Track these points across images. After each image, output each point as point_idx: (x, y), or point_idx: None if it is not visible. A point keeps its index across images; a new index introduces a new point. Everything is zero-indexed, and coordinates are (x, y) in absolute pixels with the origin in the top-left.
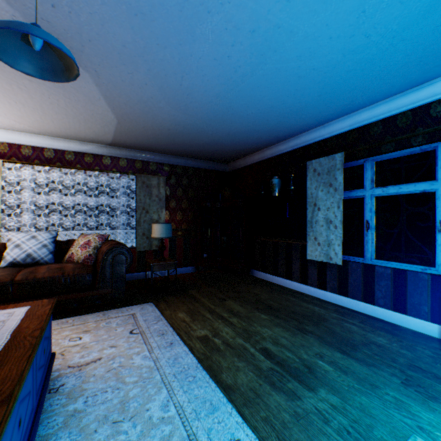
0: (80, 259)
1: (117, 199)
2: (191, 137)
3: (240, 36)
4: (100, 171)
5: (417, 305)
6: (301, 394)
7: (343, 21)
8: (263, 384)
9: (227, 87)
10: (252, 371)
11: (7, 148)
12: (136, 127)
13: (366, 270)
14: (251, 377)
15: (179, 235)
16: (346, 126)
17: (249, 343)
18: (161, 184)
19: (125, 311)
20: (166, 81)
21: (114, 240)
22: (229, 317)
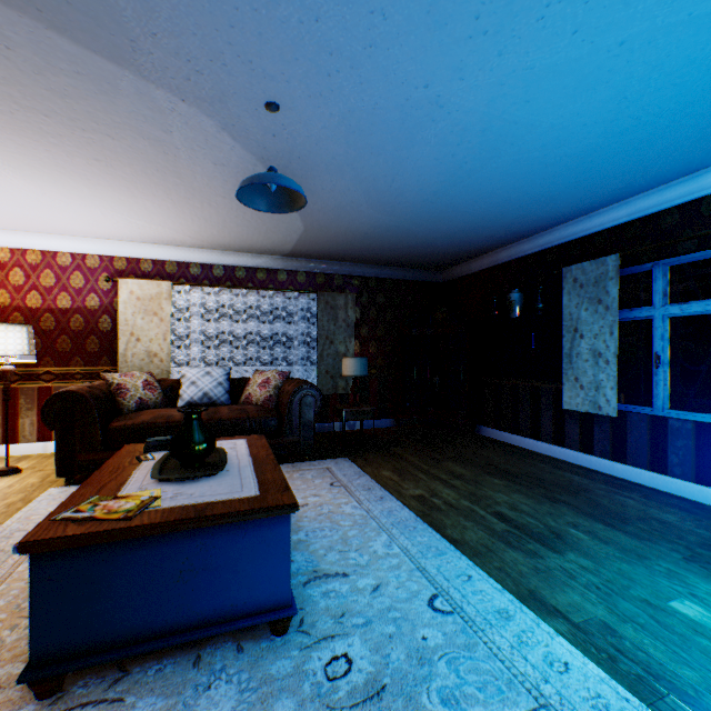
0: (260, 401)
1: (294, 326)
2: (393, 241)
3: (468, 136)
4: (275, 290)
5: None
6: (543, 554)
7: (599, 109)
8: (496, 542)
9: (448, 183)
10: (482, 530)
11: (175, 268)
12: (325, 234)
13: (655, 425)
14: (481, 535)
15: (372, 374)
16: (624, 216)
17: (477, 506)
18: (349, 304)
19: (317, 465)
20: (373, 185)
21: (297, 378)
22: (449, 479)
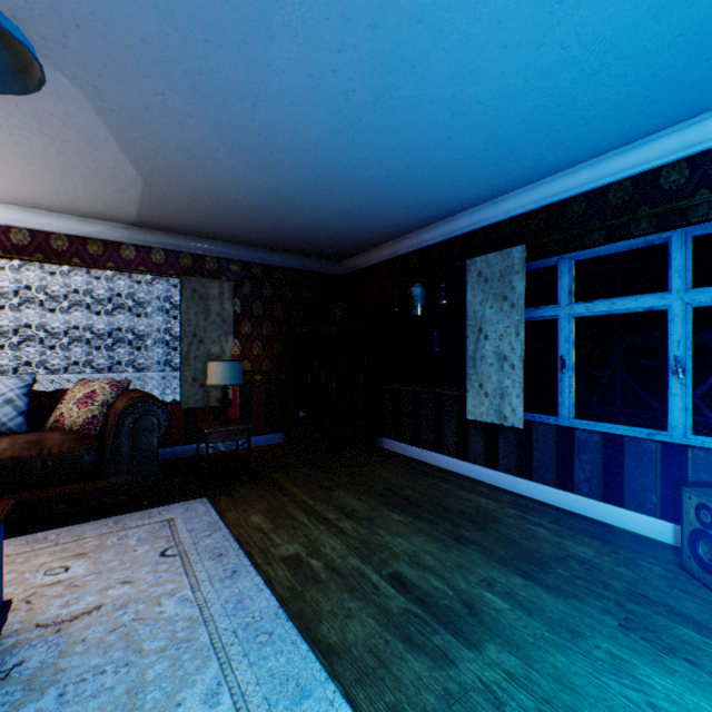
0: (77, 424)
1: (148, 319)
2: (275, 215)
3: (353, 35)
4: (117, 270)
5: (640, 492)
6: (456, 655)
7: (526, 16)
8: (392, 641)
9: (334, 127)
10: (374, 616)
11: None
12: (179, 195)
13: (561, 436)
14: (371, 628)
15: (257, 380)
16: (530, 202)
17: (370, 565)
18: (226, 294)
19: (156, 515)
20: (226, 112)
21: (138, 391)
22: (338, 520)
